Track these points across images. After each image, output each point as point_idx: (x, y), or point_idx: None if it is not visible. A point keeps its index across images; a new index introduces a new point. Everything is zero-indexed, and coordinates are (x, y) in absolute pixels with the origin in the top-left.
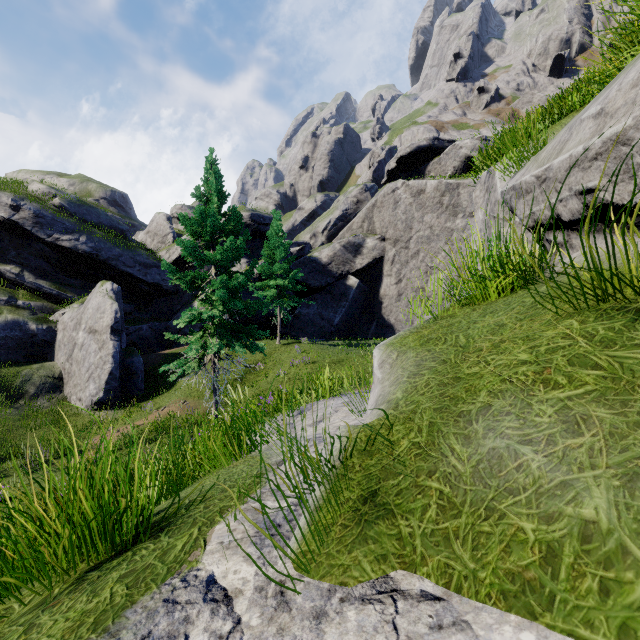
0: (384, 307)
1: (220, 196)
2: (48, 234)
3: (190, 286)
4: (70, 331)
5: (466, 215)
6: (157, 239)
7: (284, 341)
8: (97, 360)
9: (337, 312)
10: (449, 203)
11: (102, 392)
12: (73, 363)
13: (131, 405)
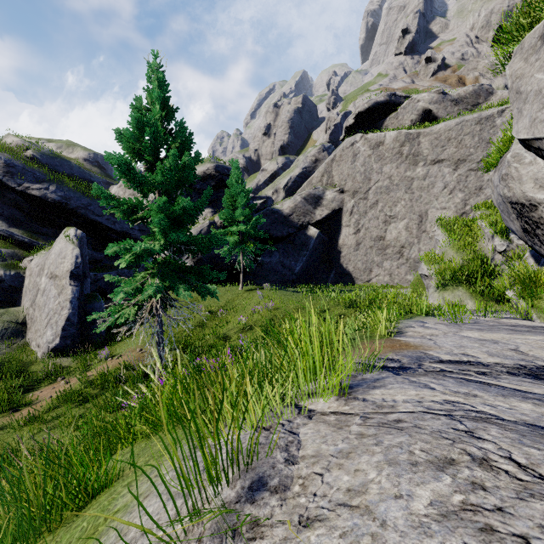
0: (343, 256)
1: (165, 109)
2: (18, 183)
3: (127, 216)
4: (35, 277)
5: (427, 163)
6: (128, 192)
7: (247, 287)
8: (55, 305)
9: (298, 261)
10: (409, 152)
11: (58, 339)
12: (36, 308)
13: (89, 352)
